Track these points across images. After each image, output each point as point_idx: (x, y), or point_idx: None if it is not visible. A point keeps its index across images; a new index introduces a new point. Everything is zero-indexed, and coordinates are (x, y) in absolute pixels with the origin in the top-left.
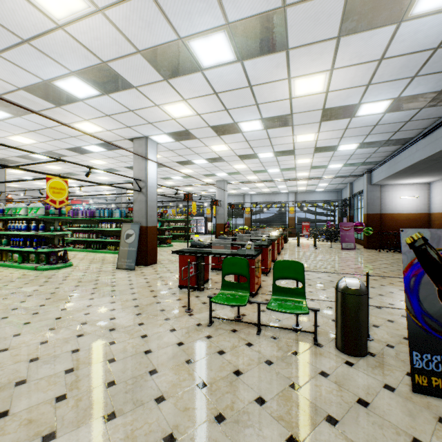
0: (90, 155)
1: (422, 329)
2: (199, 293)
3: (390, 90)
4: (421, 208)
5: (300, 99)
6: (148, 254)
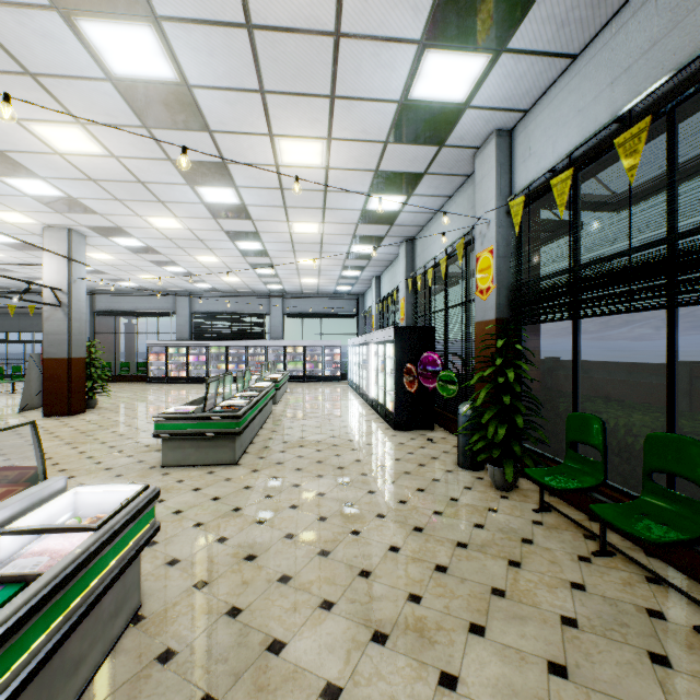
0: None
1: None
2: None
3: None
4: None
5: None
6: None
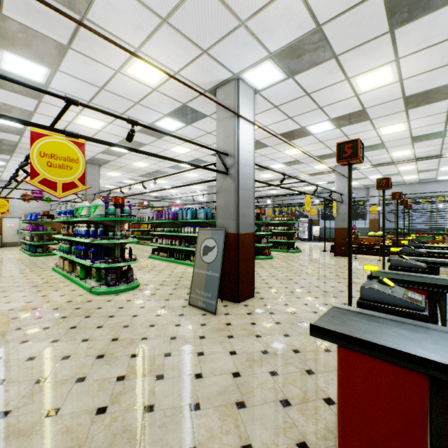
0: (168, 139)
1: None
2: None
3: None
4: None
5: None
6: (239, 282)
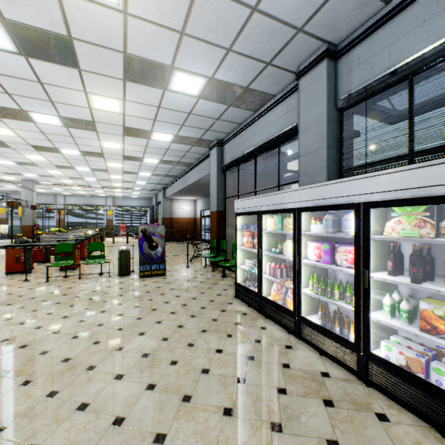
0: None
1: (143, 258)
2: (29, 274)
3: (156, 156)
4: (192, 215)
5: (108, 148)
6: None
